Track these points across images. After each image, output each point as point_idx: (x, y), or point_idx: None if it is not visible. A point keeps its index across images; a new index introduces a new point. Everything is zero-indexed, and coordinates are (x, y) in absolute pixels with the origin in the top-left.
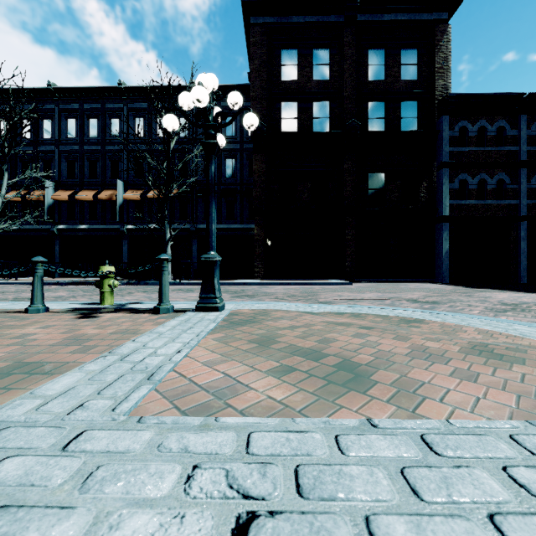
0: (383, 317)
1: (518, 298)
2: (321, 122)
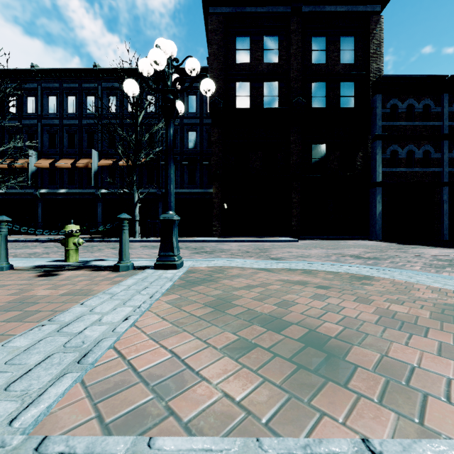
0: (333, 274)
1: (449, 254)
2: (270, 100)
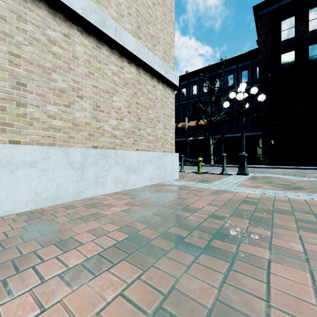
0: None
1: None
2: (315, 58)
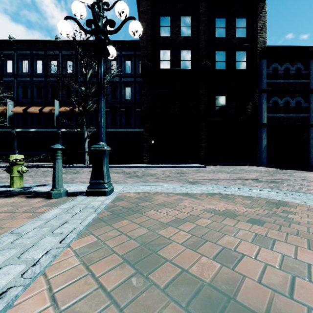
0: (248, 198)
1: None
2: (185, 63)
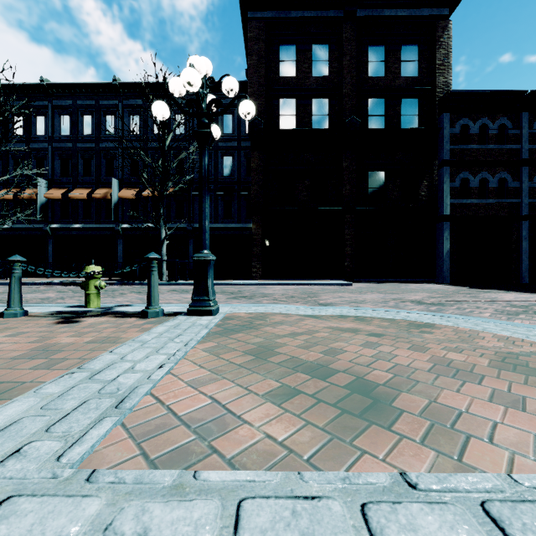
0: (389, 321)
1: (526, 299)
2: (320, 119)
